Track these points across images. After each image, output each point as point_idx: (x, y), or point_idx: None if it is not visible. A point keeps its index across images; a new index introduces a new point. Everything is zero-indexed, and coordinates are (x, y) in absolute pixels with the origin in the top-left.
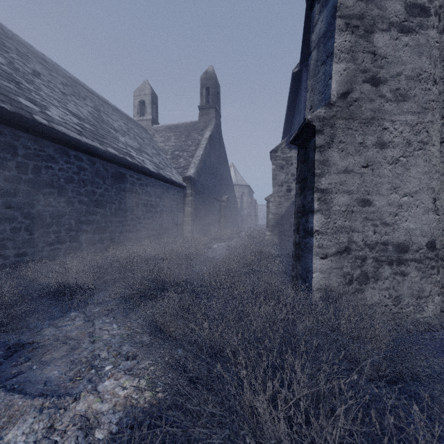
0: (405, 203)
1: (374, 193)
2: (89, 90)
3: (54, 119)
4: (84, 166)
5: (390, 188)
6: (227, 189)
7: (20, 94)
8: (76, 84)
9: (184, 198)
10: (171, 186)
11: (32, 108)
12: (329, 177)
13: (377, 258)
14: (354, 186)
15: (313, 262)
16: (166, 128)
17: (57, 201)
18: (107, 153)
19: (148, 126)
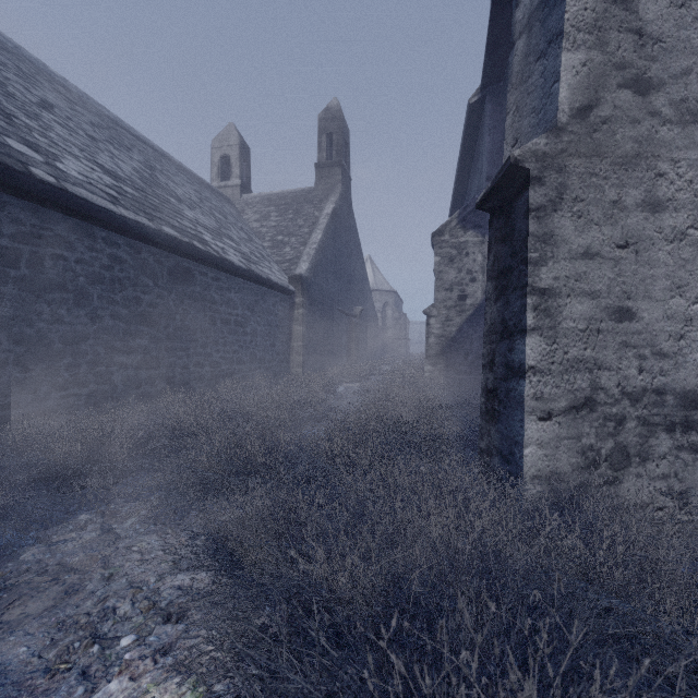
0: (697, 315)
1: (639, 296)
2: (140, 137)
3: (69, 176)
4: (122, 255)
5: (669, 286)
6: (360, 296)
7: (10, 132)
8: (117, 127)
9: (292, 311)
10: (270, 292)
11: (31, 156)
12: (554, 267)
13: (644, 419)
14: (601, 283)
15: (526, 427)
16: (264, 199)
17: (73, 314)
18: (161, 235)
19: (234, 196)
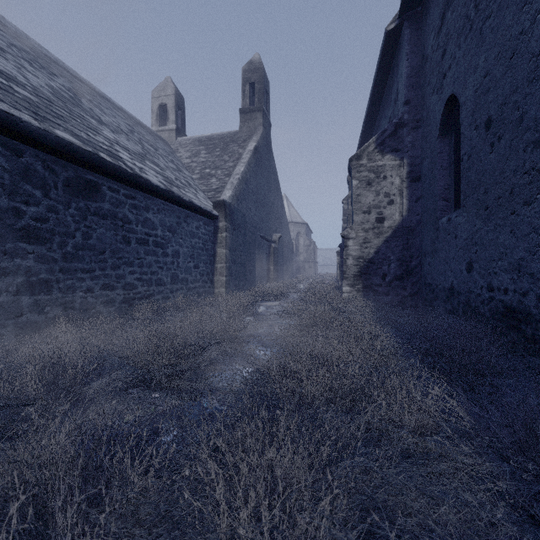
0: None
1: None
2: (80, 79)
3: None
4: None
5: None
6: (279, 225)
7: None
8: (53, 63)
9: (216, 234)
10: (193, 215)
11: None
12: None
13: None
14: None
15: None
16: (195, 141)
17: None
18: (49, 136)
19: (170, 139)
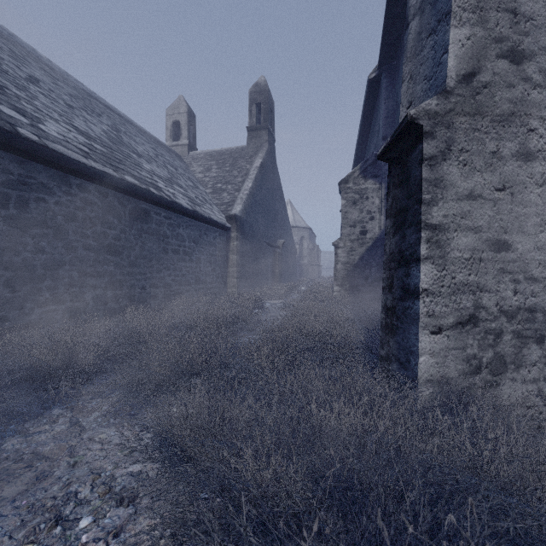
0: None
1: (514, 230)
2: (109, 106)
3: (49, 135)
4: (92, 199)
5: (539, 223)
6: (282, 231)
7: (2, 100)
8: (91, 98)
9: (228, 243)
10: (211, 228)
11: (18, 119)
12: (444, 206)
13: (519, 332)
14: (483, 219)
15: (420, 339)
16: (206, 155)
17: (52, 246)
18: (124, 182)
19: (183, 153)
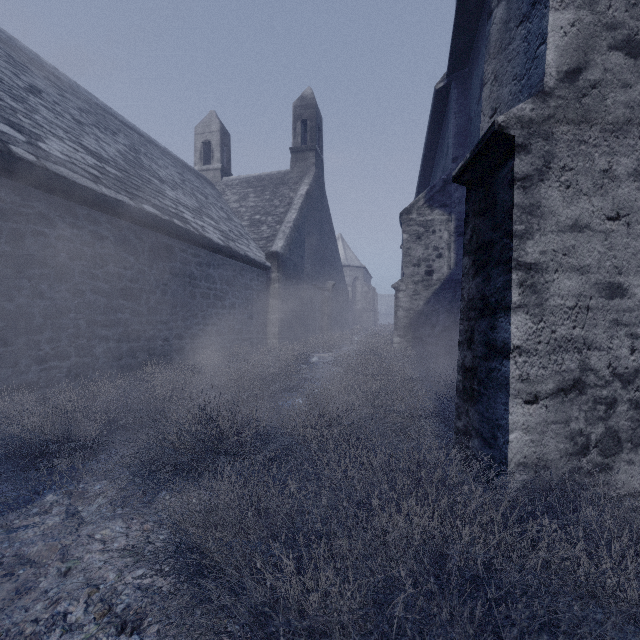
0: None
1: (631, 271)
2: (127, 124)
3: (51, 156)
4: (103, 232)
5: None
6: (332, 271)
7: None
8: (105, 114)
9: (268, 285)
10: (248, 267)
11: (12, 136)
12: (541, 240)
13: (637, 402)
14: (591, 257)
15: (511, 410)
16: (243, 182)
17: (54, 289)
18: (142, 213)
19: (215, 179)
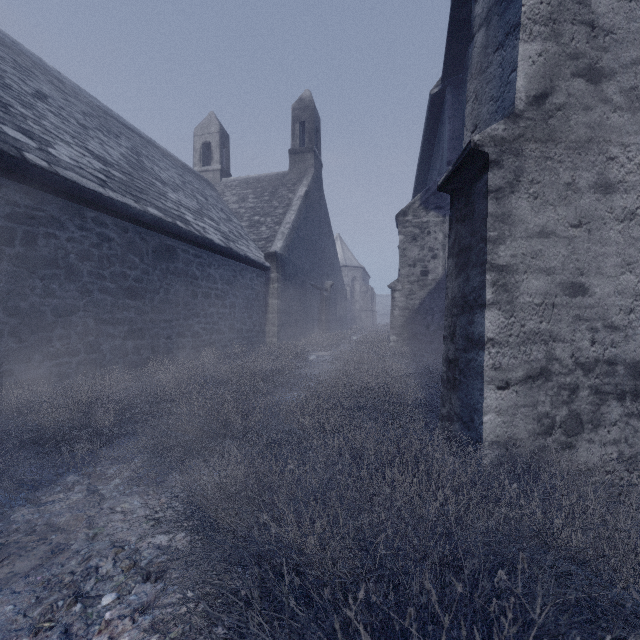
0: None
1: (592, 272)
2: (128, 126)
3: (61, 161)
4: (110, 234)
5: (620, 263)
6: (331, 271)
7: (6, 120)
8: (107, 117)
9: (267, 285)
10: (247, 268)
11: (25, 143)
12: (512, 245)
13: (597, 388)
14: (556, 260)
15: (485, 395)
16: (242, 183)
17: (64, 289)
18: (146, 215)
19: (215, 180)
